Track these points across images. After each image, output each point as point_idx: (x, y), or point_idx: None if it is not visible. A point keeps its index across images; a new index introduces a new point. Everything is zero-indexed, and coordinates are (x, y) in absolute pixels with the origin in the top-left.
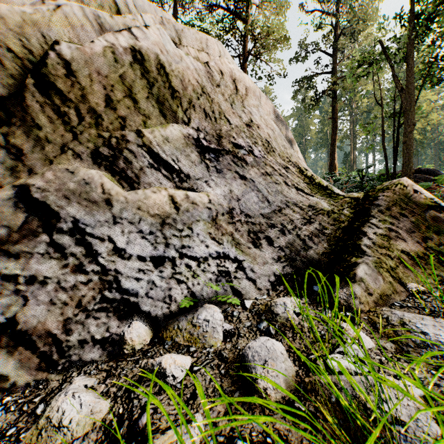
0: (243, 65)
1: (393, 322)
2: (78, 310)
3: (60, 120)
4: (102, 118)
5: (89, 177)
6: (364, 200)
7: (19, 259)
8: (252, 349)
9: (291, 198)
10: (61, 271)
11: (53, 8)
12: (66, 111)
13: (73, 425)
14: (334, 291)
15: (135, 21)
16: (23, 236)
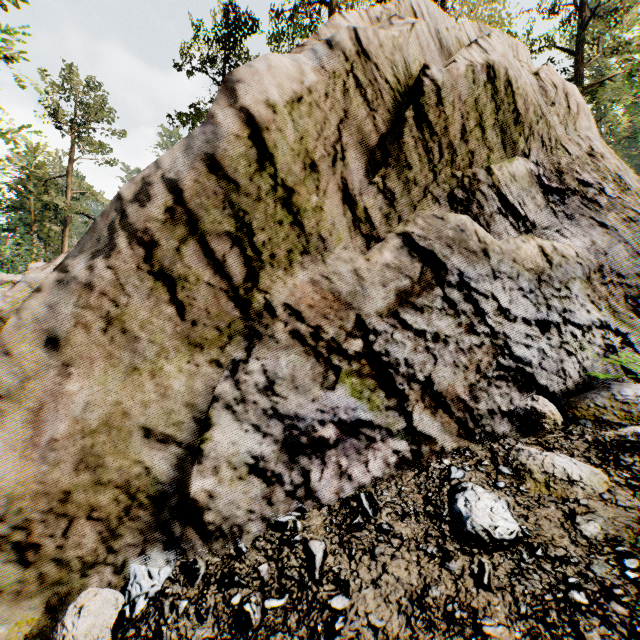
0: None
1: None
2: (479, 376)
3: (426, 158)
4: (456, 153)
5: (460, 223)
6: None
7: (423, 314)
8: None
9: None
10: (457, 330)
11: (410, 28)
12: (432, 147)
13: (586, 481)
14: None
15: (460, 31)
16: (422, 289)
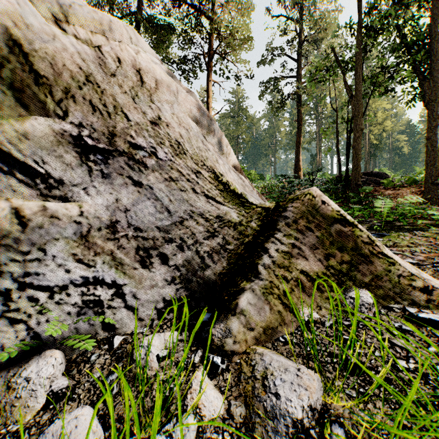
0: (209, 63)
1: (256, 374)
2: None
3: None
4: None
5: None
6: (275, 211)
7: None
8: (44, 436)
9: (198, 207)
10: None
11: None
12: None
13: None
14: (214, 325)
15: None
16: None
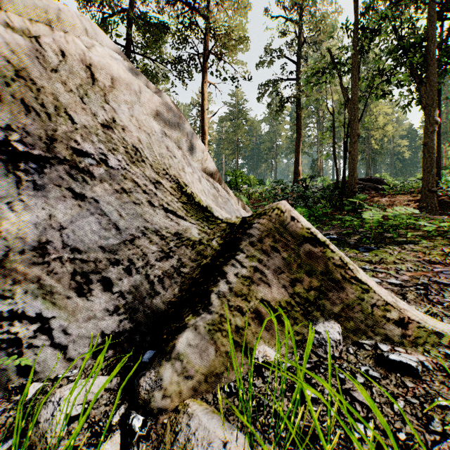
0: (204, 64)
1: (174, 447)
2: None
3: None
4: None
5: None
6: (241, 227)
7: None
8: None
9: (154, 222)
10: None
11: None
12: None
13: None
14: (147, 372)
15: None
16: None
